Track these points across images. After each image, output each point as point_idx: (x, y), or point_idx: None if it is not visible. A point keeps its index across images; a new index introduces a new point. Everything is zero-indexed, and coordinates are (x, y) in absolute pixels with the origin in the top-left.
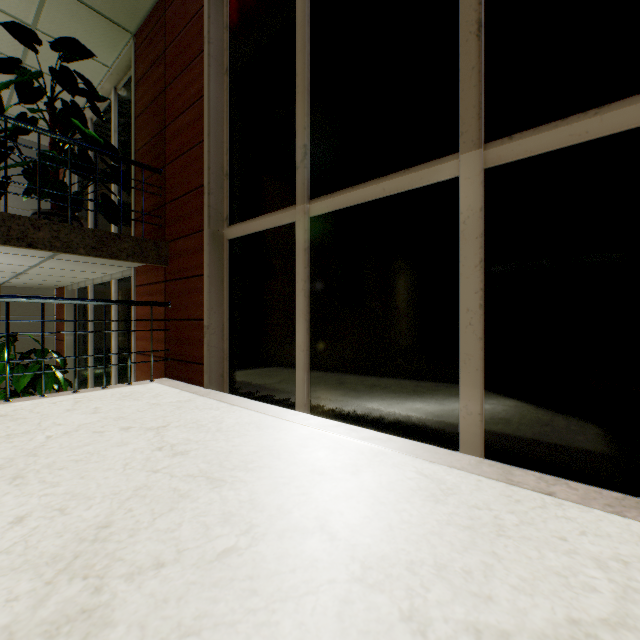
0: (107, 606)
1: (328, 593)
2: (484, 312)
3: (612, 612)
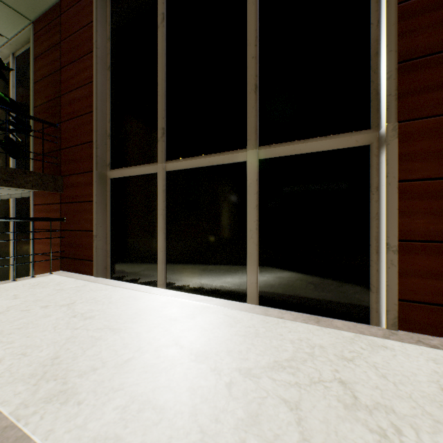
0: (73, 388)
1: (180, 367)
2: (258, 231)
3: (290, 356)
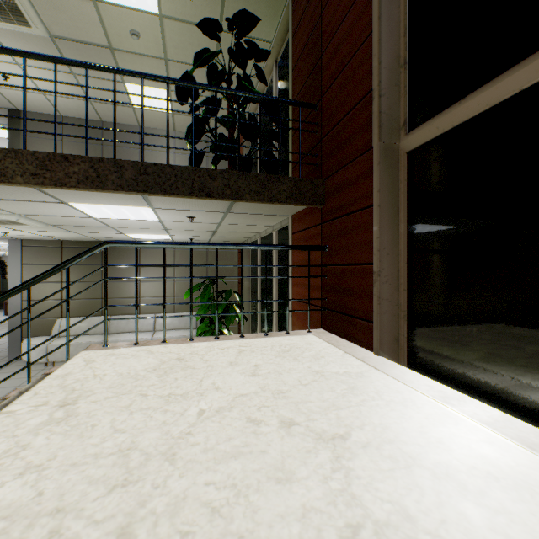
0: None
1: None
2: None
3: None
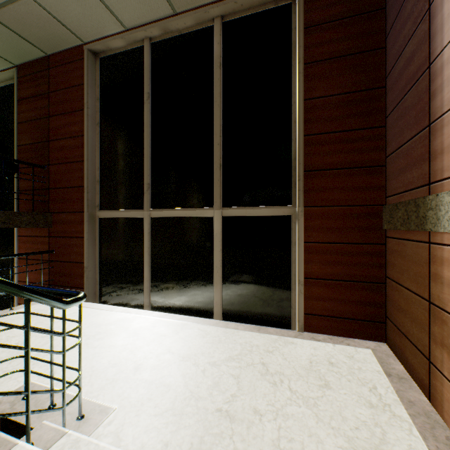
0: (114, 381)
1: (174, 364)
2: (222, 267)
3: (238, 353)
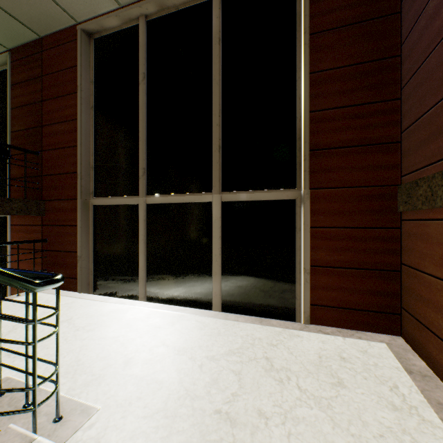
0: (100, 377)
1: (169, 359)
2: (221, 256)
3: (239, 346)
